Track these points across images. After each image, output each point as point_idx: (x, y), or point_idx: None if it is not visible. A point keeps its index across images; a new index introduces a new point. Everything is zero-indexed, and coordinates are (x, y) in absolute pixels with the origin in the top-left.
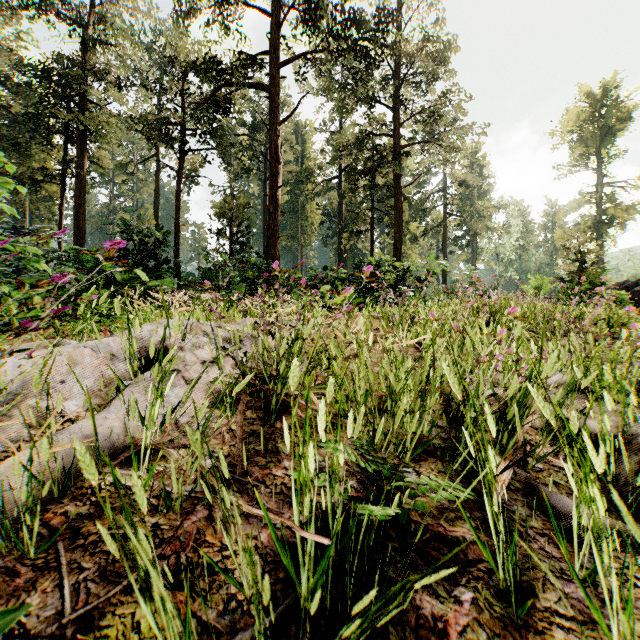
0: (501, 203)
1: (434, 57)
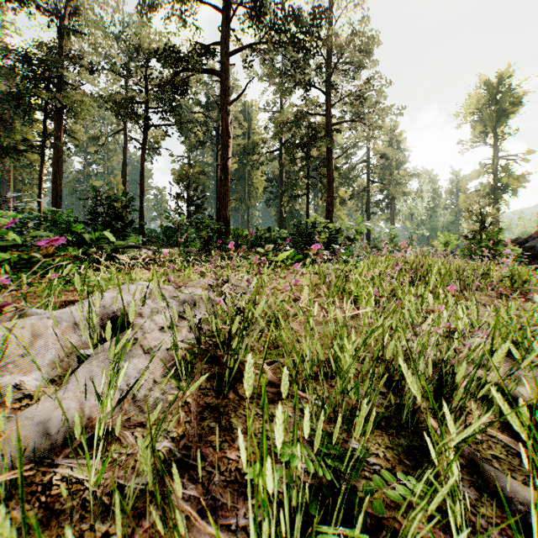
0: (415, 172)
1: (360, 49)
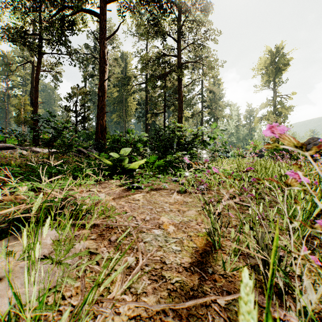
0: (228, 103)
1: (202, 9)
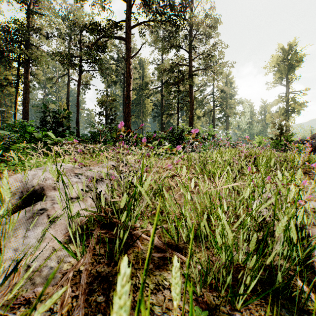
0: (240, 101)
1: (209, 26)
